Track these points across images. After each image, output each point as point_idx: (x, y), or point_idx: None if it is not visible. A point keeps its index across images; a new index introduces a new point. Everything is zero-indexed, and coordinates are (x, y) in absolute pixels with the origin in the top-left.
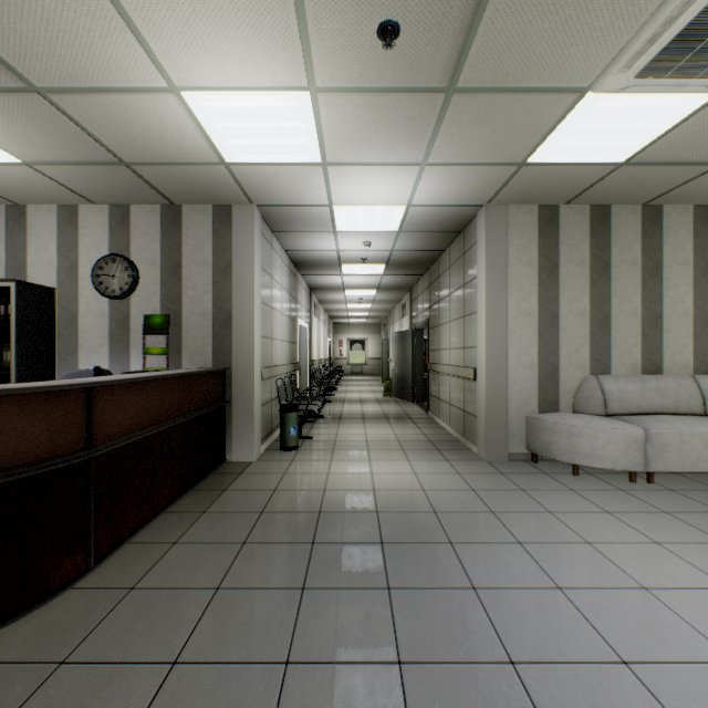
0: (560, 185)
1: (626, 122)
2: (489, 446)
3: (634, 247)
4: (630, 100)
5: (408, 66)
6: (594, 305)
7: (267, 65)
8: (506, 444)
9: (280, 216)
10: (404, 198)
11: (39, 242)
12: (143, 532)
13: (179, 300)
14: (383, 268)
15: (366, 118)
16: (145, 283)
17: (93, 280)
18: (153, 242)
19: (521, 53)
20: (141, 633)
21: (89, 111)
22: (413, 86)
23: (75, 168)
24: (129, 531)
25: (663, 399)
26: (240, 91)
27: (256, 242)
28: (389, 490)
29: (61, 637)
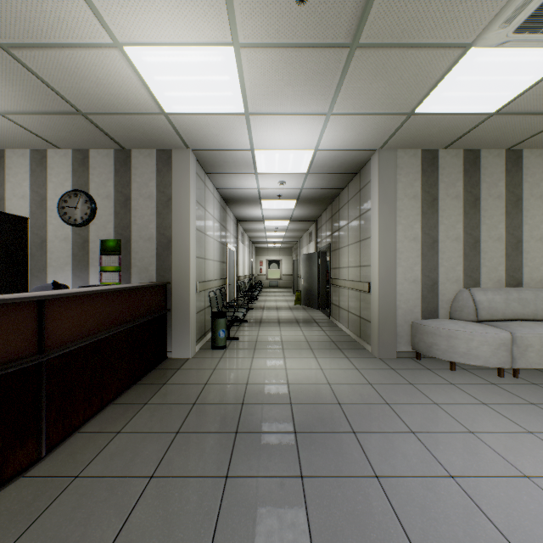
0: (440, 132)
1: (501, 75)
2: (381, 346)
3: (499, 184)
4: (506, 55)
5: (318, 23)
6: (467, 232)
7: (196, 22)
8: (395, 344)
9: (211, 159)
10: (312, 144)
11: (15, 180)
12: (92, 422)
13: (129, 227)
14: (294, 203)
15: (282, 72)
16: (101, 214)
17: (59, 211)
18: (108, 180)
19: (416, 10)
20: (78, 523)
21: (47, 65)
22: (321, 42)
23: (41, 118)
24: (80, 422)
25: (523, 308)
26: (174, 46)
27: (191, 180)
28: (301, 384)
29: (6, 527)
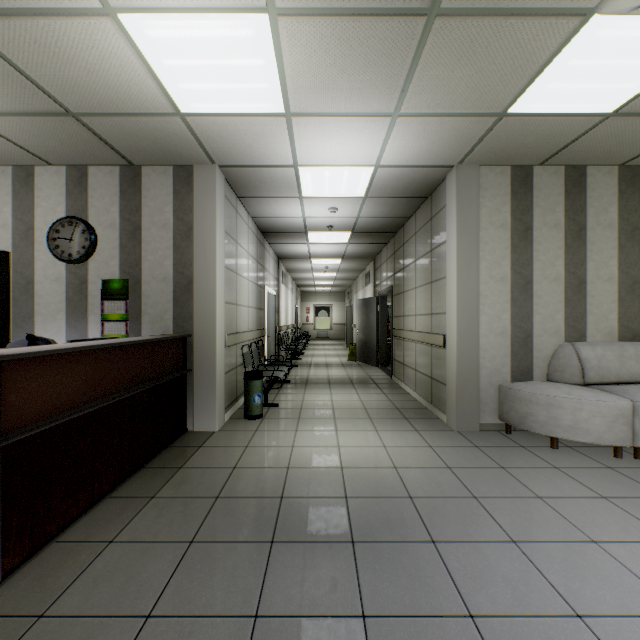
0: (538, 141)
1: (628, 58)
2: (460, 416)
3: (610, 209)
4: (639, 26)
5: None
6: (569, 270)
7: None
8: (477, 413)
9: (244, 178)
10: (372, 158)
11: None
12: (77, 526)
13: (139, 264)
14: (348, 236)
15: (334, 53)
16: (103, 247)
17: (49, 243)
18: (111, 205)
19: None
20: None
21: (16, 42)
22: (389, 6)
23: (20, 120)
24: (58, 527)
25: None
26: (187, 13)
27: (218, 205)
28: (358, 468)
29: None
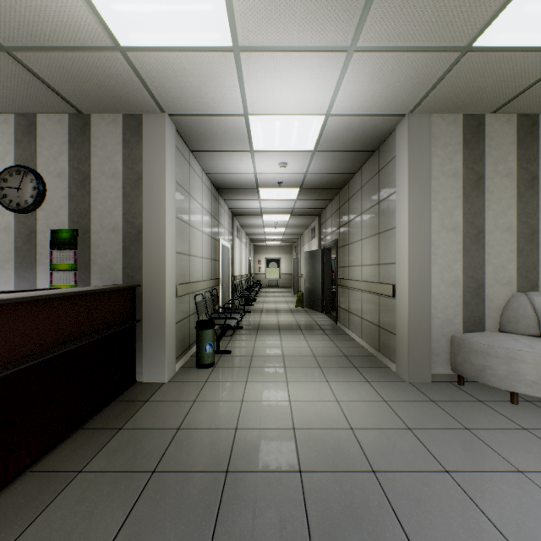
0: (497, 84)
1: None
2: (412, 367)
3: None
4: None
5: None
6: (521, 220)
7: None
8: (429, 364)
9: (195, 130)
10: (323, 104)
11: None
12: None
13: (88, 214)
14: (296, 192)
15: None
16: (52, 196)
17: None
18: (60, 154)
19: None
20: None
21: None
22: None
23: None
24: None
25: None
26: None
27: (168, 154)
28: (312, 429)
29: None
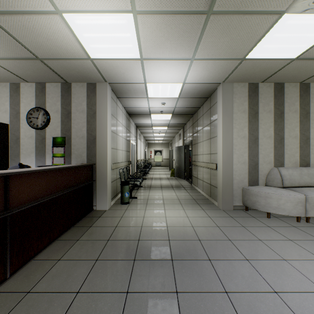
0: (260, 71)
1: (301, 33)
2: (224, 202)
3: (296, 103)
4: (306, 19)
5: None
6: (276, 132)
7: None
8: (232, 201)
9: (120, 89)
10: (182, 79)
11: (0, 101)
12: (43, 253)
13: (70, 130)
14: (170, 116)
15: (163, 31)
16: (53, 122)
17: (27, 120)
18: (57, 101)
19: None
20: None
21: (14, 26)
22: (189, 10)
23: (14, 62)
24: (34, 253)
25: (311, 179)
26: (94, 13)
27: (108, 101)
28: (175, 226)
29: None
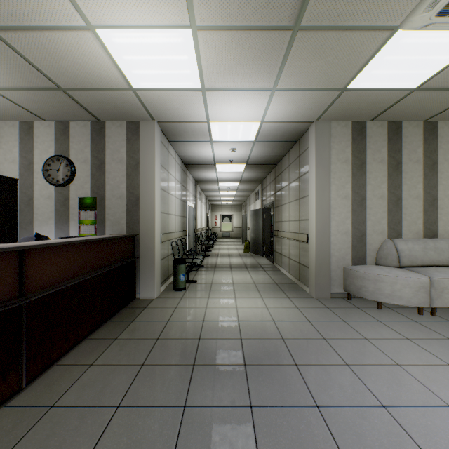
0: (368, 106)
1: (422, 55)
2: (318, 288)
3: (418, 150)
4: (428, 36)
5: (265, 7)
6: (390, 191)
7: (158, 6)
8: (329, 286)
9: (173, 129)
10: (259, 116)
11: (6, 147)
12: (68, 356)
13: (103, 187)
14: (243, 167)
15: (233, 52)
16: (80, 175)
17: (43, 173)
18: (85, 147)
19: None
20: None
21: (29, 46)
22: (268, 25)
23: (27, 93)
24: (57, 356)
25: (439, 256)
26: (140, 29)
27: (156, 147)
28: (249, 321)
29: None
